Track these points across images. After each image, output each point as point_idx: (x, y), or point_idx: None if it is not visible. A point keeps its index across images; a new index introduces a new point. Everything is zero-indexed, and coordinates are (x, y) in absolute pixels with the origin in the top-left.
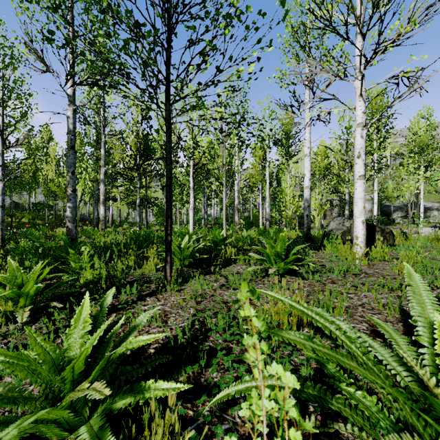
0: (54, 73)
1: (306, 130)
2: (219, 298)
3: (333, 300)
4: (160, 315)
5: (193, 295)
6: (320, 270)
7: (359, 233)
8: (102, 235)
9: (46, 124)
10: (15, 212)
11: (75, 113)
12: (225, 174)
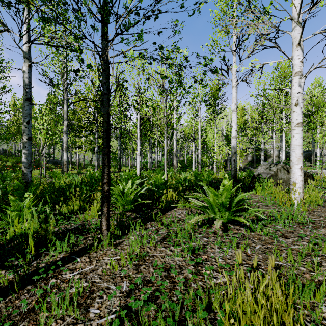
0: (8, 29)
1: (233, 90)
2: (160, 266)
3: (299, 269)
4: (84, 292)
5: (130, 253)
6: (263, 218)
7: (297, 179)
8: (63, 177)
9: None
10: (2, 157)
11: (30, 68)
12: (166, 125)
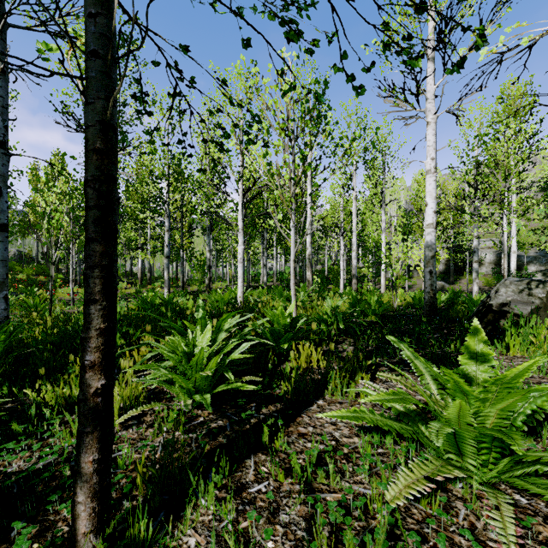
0: None
1: (428, 131)
2: None
3: None
4: None
5: None
6: None
7: None
8: None
9: (57, 151)
10: (15, 266)
11: (4, 77)
12: (294, 200)
